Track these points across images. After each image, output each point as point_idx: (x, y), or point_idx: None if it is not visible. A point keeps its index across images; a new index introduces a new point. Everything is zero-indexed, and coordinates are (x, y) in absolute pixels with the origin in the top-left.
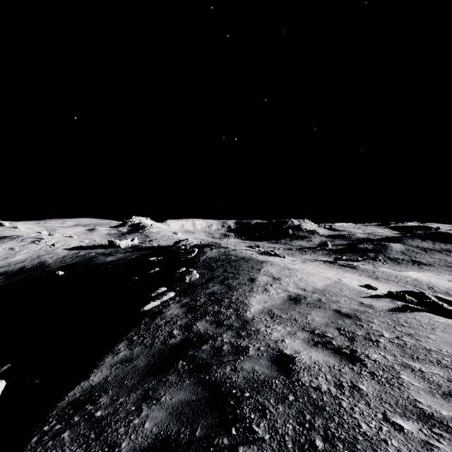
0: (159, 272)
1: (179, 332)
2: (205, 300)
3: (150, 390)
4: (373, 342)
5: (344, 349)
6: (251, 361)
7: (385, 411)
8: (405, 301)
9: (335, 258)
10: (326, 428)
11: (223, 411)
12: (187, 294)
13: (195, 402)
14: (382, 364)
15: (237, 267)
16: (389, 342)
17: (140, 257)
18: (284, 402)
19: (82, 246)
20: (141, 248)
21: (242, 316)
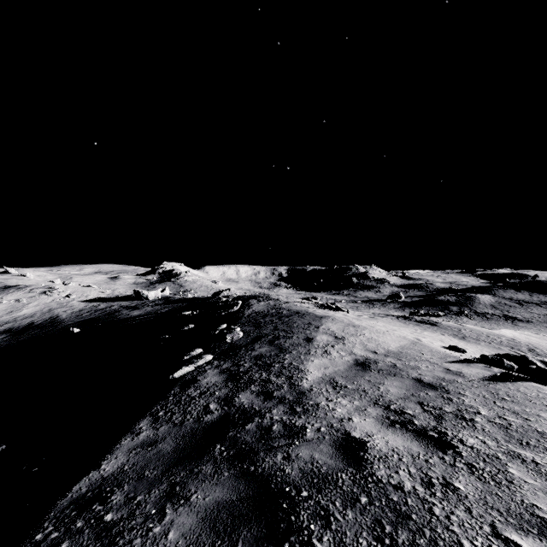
0: (194, 329)
1: (216, 407)
2: (250, 365)
3: (178, 485)
4: (468, 421)
5: (430, 431)
6: (309, 446)
7: (493, 521)
8: (503, 368)
9: (411, 312)
10: (414, 546)
11: (273, 517)
12: (228, 358)
13: (235, 503)
14: (482, 453)
15: (290, 323)
16: (488, 421)
17: (172, 311)
18: (354, 505)
19: (102, 297)
20: (173, 300)
21: (297, 386)
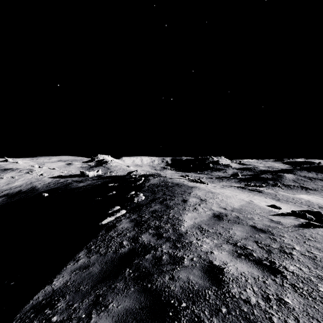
0: (115, 194)
1: (127, 243)
2: (148, 216)
3: (101, 296)
4: (288, 254)
5: (264, 260)
6: (186, 271)
7: None
8: (306, 219)
9: (245, 184)
10: None
11: (162, 322)
12: (135, 212)
13: (138, 310)
14: (300, 276)
15: (173, 191)
16: (301, 254)
17: (103, 183)
18: (217, 314)
19: (62, 175)
20: (104, 177)
21: (177, 230)
